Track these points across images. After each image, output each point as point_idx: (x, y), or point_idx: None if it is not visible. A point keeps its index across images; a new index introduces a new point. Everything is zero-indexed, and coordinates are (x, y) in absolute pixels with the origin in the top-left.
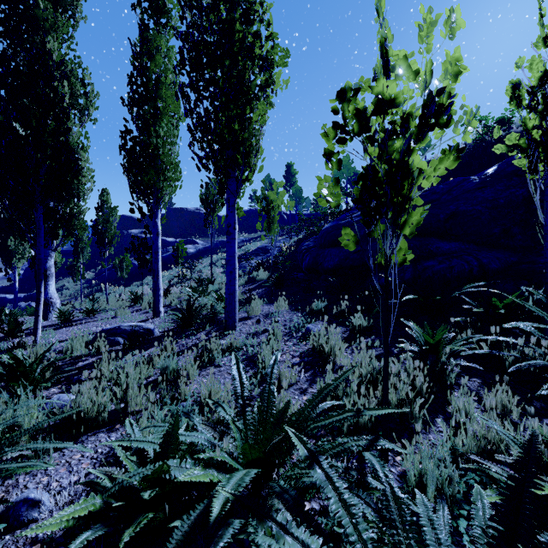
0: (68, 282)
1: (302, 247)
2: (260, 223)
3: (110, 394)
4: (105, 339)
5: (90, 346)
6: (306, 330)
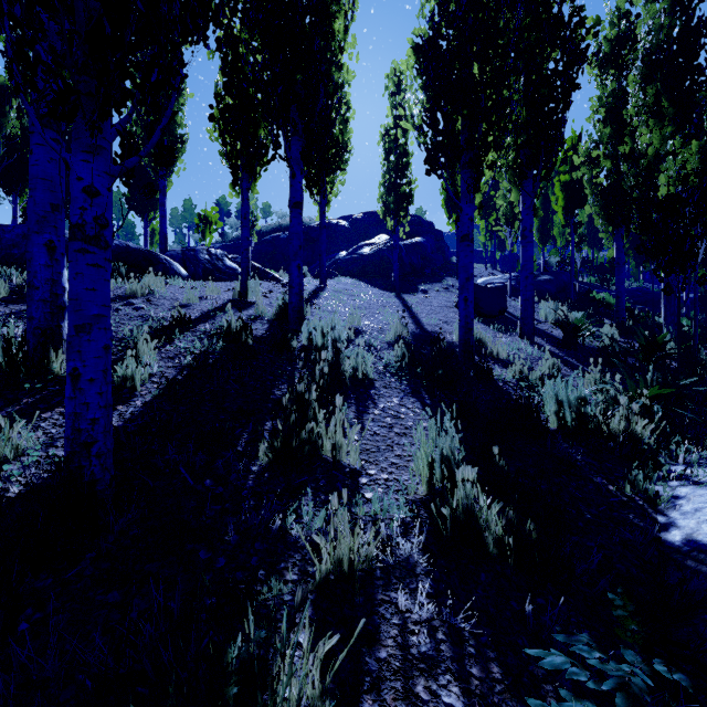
0: None
1: None
2: None
3: None
4: None
5: None
6: None
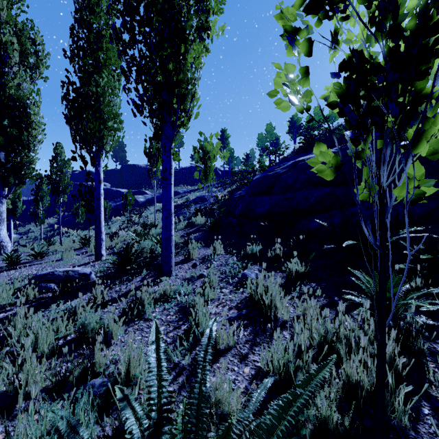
0: (33, 226)
1: (235, 196)
2: (197, 172)
3: (13, 361)
4: (37, 286)
5: (19, 293)
6: (242, 275)
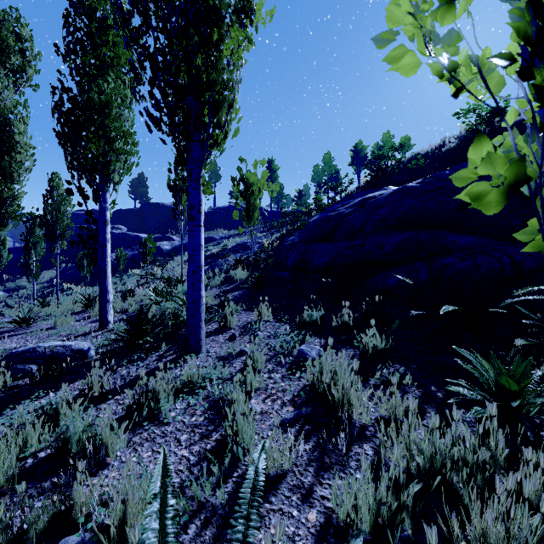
0: (26, 281)
1: (287, 243)
2: (237, 212)
3: None
4: (10, 368)
5: None
6: (298, 353)
